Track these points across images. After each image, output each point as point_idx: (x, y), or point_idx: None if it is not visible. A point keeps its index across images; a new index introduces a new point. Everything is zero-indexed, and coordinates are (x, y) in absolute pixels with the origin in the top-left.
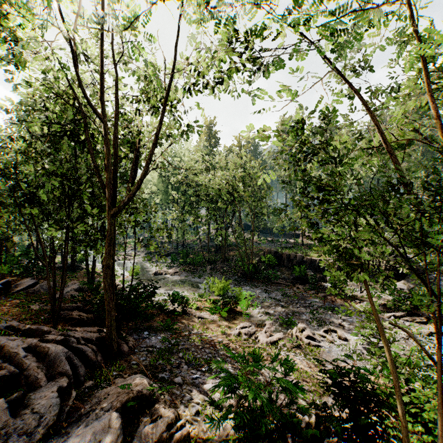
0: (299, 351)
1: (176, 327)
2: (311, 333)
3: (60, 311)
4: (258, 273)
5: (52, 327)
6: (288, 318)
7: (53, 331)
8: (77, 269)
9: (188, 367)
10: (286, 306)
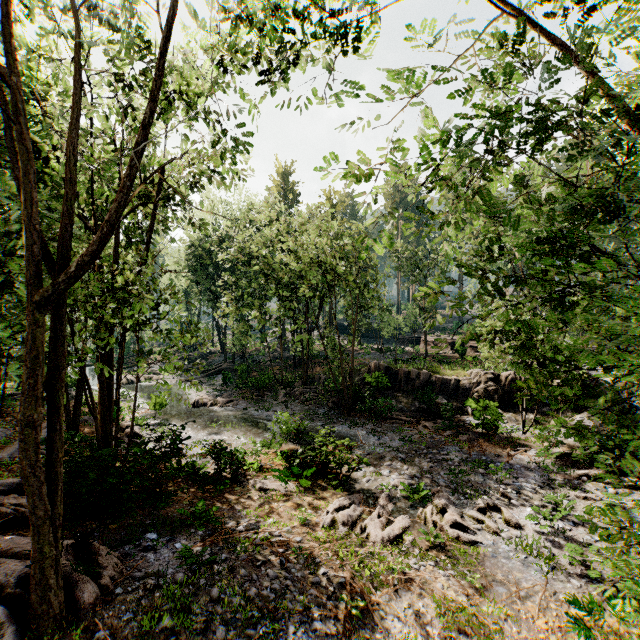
0: (441, 555)
1: (217, 513)
2: (458, 515)
3: None
4: (360, 401)
5: None
6: (414, 484)
7: None
8: None
9: (227, 629)
10: (409, 461)
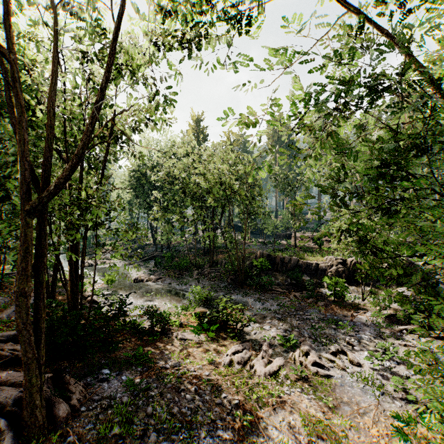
0: (306, 384)
1: (151, 356)
2: (317, 357)
3: None
4: (250, 278)
5: None
6: (287, 336)
7: None
8: None
9: (158, 435)
10: (283, 320)
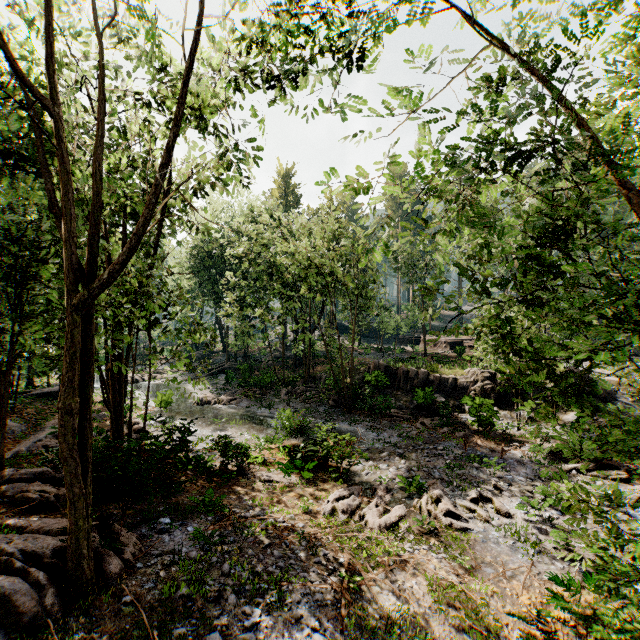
0: (435, 540)
1: (225, 502)
2: (452, 504)
3: (8, 484)
4: (360, 399)
5: None
6: (411, 477)
7: None
8: None
9: (238, 598)
10: (406, 456)
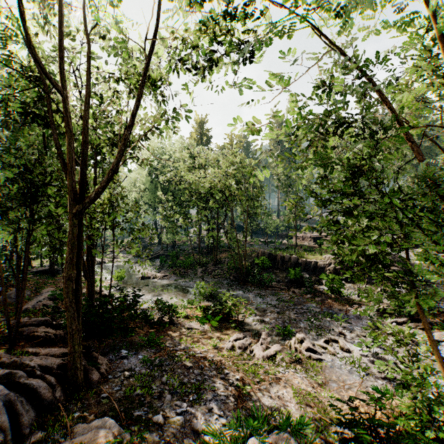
0: (299, 366)
1: (162, 341)
2: (311, 344)
3: (23, 327)
4: (251, 275)
5: (9, 348)
6: (285, 327)
7: (4, 358)
8: (57, 273)
9: (172, 397)
10: (282, 313)
